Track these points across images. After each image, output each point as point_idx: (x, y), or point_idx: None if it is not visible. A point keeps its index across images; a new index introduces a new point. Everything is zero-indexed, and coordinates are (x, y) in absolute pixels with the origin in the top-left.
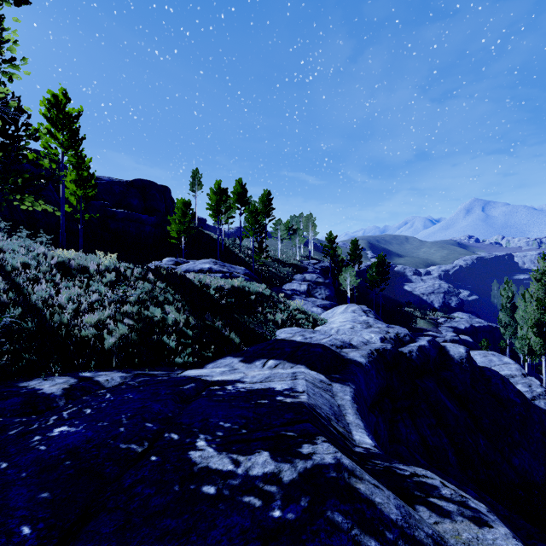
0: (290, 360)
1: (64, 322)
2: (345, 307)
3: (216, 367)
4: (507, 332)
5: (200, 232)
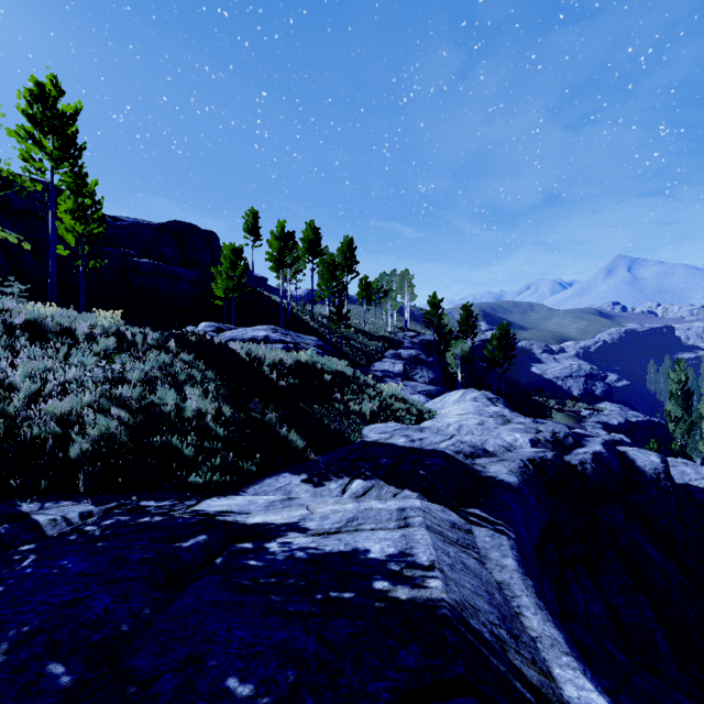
0: (390, 481)
1: (9, 414)
2: (462, 393)
3: (260, 492)
4: (678, 429)
5: (259, 293)
